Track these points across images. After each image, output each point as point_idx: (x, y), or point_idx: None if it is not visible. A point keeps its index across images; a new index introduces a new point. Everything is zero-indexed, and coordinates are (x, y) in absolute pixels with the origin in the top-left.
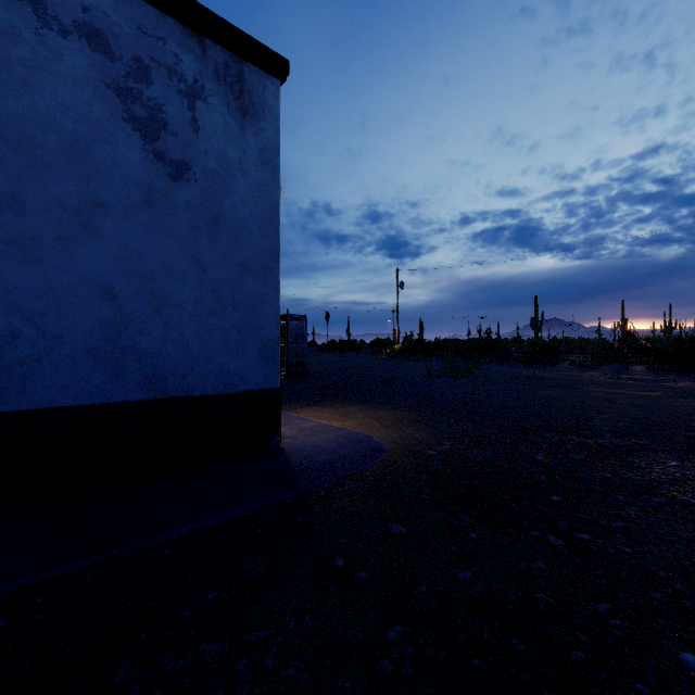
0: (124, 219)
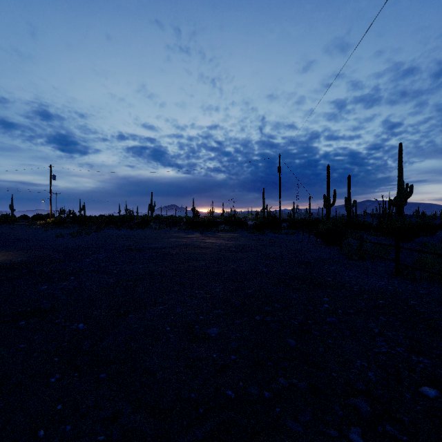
0: None
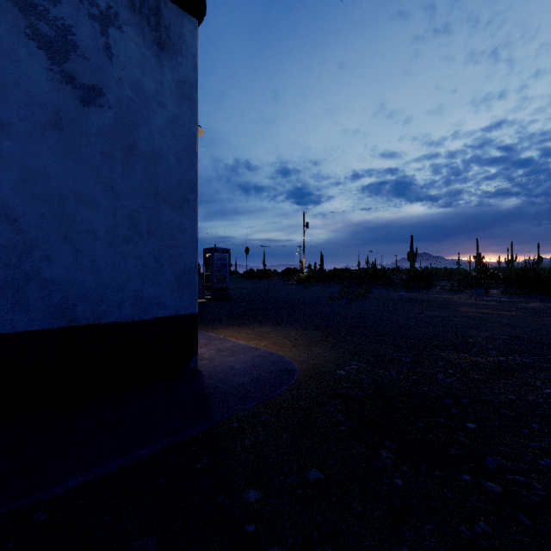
0: (27, 140)
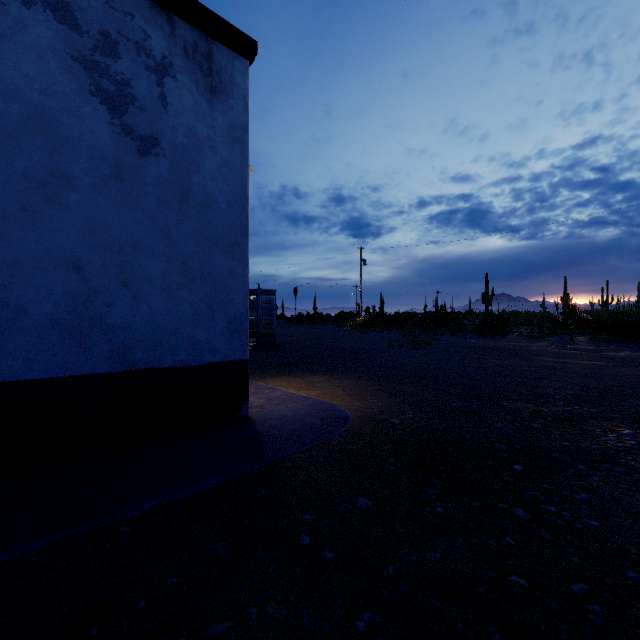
0: (91, 192)
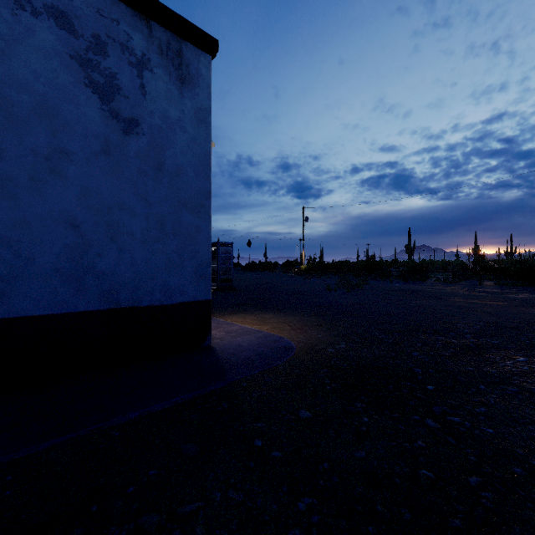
0: (85, 165)
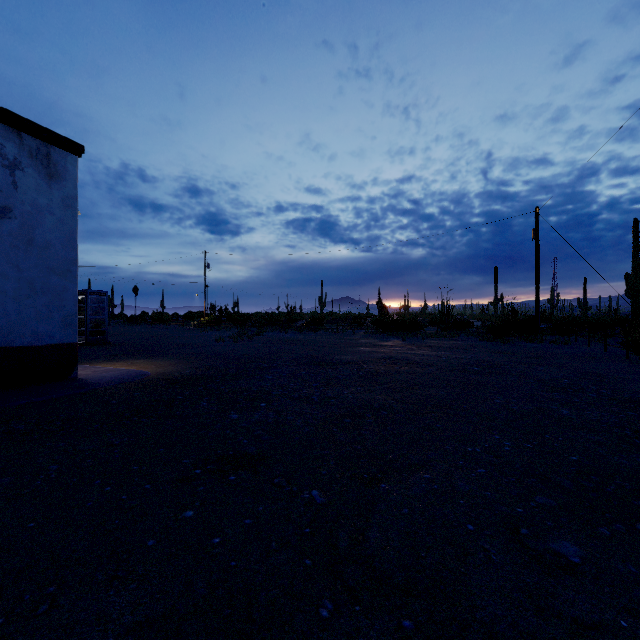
0: None
